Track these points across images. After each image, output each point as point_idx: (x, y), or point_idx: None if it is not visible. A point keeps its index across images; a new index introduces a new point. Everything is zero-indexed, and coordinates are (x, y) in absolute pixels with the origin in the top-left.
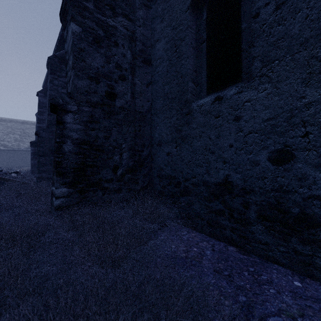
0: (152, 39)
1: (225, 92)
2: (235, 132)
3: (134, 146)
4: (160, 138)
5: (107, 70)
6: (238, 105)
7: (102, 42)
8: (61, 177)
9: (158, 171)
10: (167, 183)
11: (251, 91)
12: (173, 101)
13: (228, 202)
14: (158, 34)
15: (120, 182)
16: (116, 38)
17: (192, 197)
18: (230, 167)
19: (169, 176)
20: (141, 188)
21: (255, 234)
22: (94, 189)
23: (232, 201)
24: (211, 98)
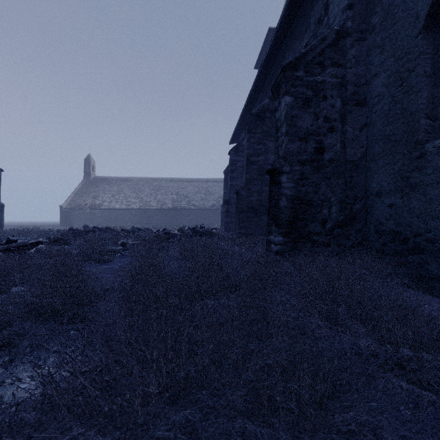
0: (367, 75)
1: None
2: None
3: (344, 198)
4: (379, 187)
5: (316, 127)
6: None
7: (311, 102)
8: (278, 228)
9: (376, 226)
10: (389, 240)
11: None
12: (397, 143)
13: None
14: (376, 68)
15: (329, 236)
16: (324, 92)
17: (426, 255)
18: None
19: (392, 231)
20: (352, 244)
21: None
22: (303, 241)
23: None
24: None
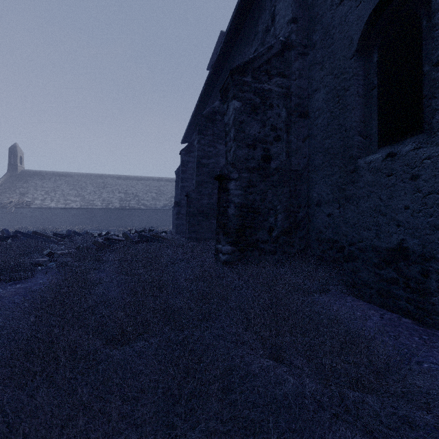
0: (309, 88)
1: (400, 148)
2: (411, 193)
3: (289, 207)
4: (319, 197)
5: (263, 135)
6: (416, 162)
7: (258, 109)
8: (227, 236)
9: (317, 234)
10: (328, 248)
11: (431, 147)
12: (335, 157)
13: (403, 270)
14: (317, 84)
15: (275, 244)
16: (271, 101)
17: (359, 263)
18: (405, 231)
19: (330, 239)
20: (296, 251)
21: (436, 306)
22: (251, 249)
23: (408, 269)
24: (382, 154)
